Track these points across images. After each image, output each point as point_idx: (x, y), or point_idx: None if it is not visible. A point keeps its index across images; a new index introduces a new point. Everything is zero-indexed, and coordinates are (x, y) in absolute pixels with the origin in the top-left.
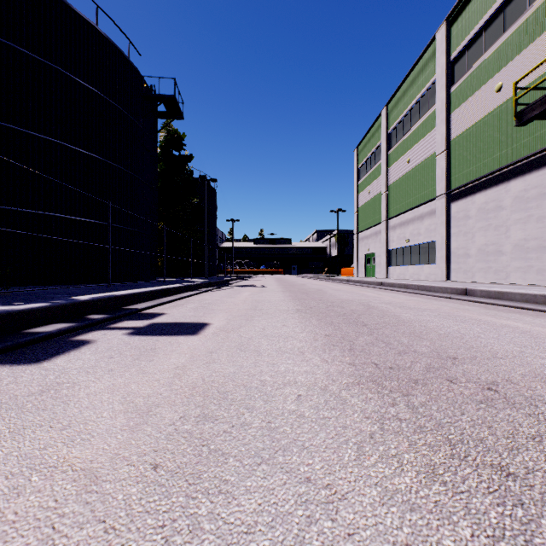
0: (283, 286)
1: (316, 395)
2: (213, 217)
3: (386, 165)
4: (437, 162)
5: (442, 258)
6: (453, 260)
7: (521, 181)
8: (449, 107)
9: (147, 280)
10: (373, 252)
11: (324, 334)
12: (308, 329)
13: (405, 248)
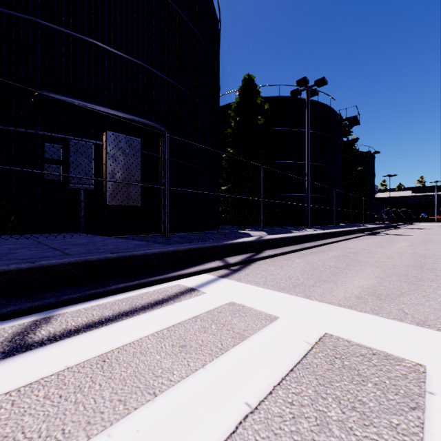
0: None
1: None
2: (372, 177)
3: None
4: None
5: None
6: None
7: None
8: None
9: (337, 224)
10: None
11: None
12: None
13: None
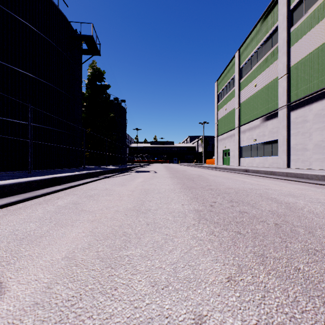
0: (170, 172)
1: None
2: (124, 126)
3: (238, 89)
4: (279, 83)
5: (283, 151)
6: (292, 153)
7: None
8: (289, 43)
9: (73, 167)
10: (228, 149)
11: None
12: None
13: (253, 145)
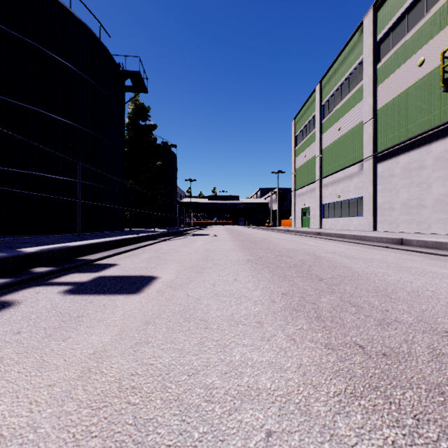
0: (233, 235)
1: (298, 432)
2: (174, 177)
3: (319, 132)
4: (365, 129)
5: (369, 211)
6: (379, 213)
7: (442, 143)
8: (375, 81)
9: (116, 230)
10: (308, 207)
11: (281, 293)
12: (262, 285)
13: (336, 203)
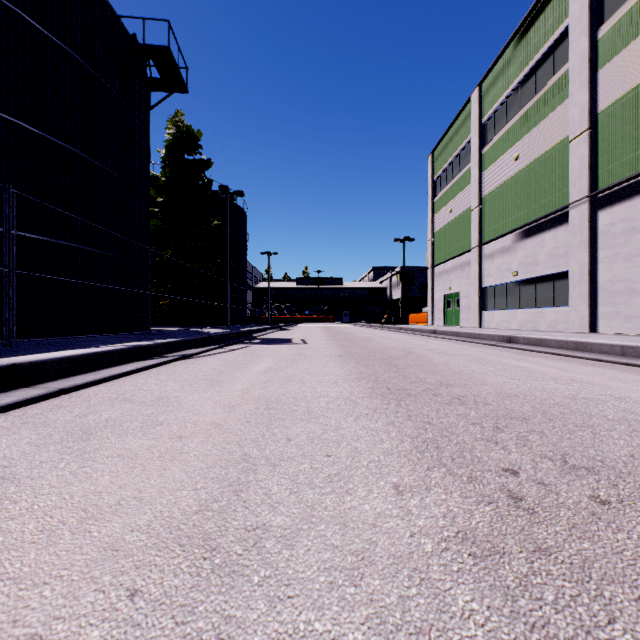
0: (337, 341)
1: None
2: (242, 246)
3: (478, 168)
4: (571, 150)
5: (581, 296)
6: (602, 300)
7: None
8: (594, 61)
9: (128, 330)
10: (456, 292)
11: None
12: None
13: (510, 285)
